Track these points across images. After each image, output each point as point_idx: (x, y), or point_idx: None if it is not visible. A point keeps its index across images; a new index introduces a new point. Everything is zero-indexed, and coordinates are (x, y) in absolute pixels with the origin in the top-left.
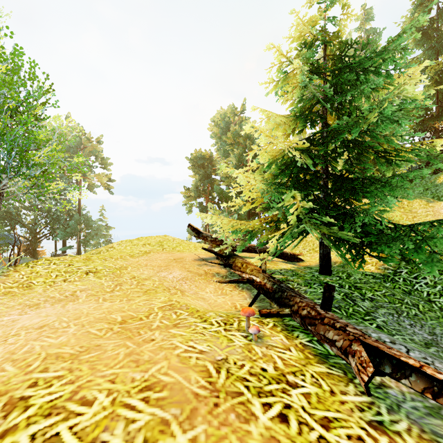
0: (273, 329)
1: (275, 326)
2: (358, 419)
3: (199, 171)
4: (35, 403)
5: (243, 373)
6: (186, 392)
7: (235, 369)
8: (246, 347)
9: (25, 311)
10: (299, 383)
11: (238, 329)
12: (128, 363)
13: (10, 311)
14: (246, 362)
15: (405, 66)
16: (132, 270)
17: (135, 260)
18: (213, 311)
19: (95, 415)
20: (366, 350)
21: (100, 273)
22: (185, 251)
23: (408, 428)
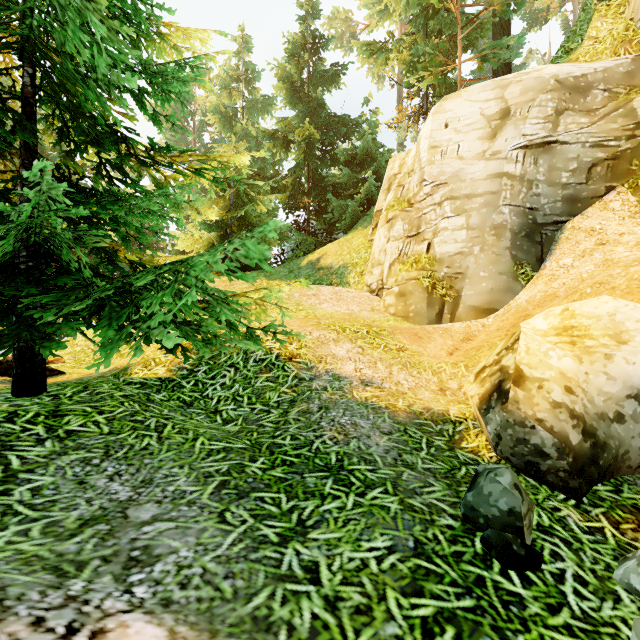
0: None
1: None
2: None
3: None
4: None
5: None
6: None
7: None
8: None
9: None
10: None
11: None
12: None
13: None
14: None
15: None
16: None
17: None
18: None
19: None
20: None
21: None
22: None
23: None
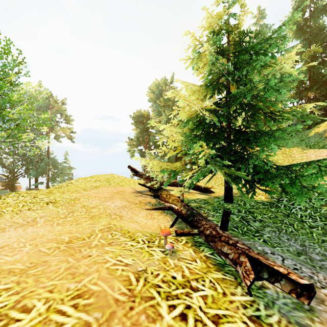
0: (185, 245)
1: (187, 242)
2: (242, 315)
3: (139, 126)
4: None
5: (157, 281)
6: (109, 299)
7: (151, 278)
8: (162, 260)
9: None
10: (199, 288)
11: (158, 245)
12: (66, 275)
13: None
14: (161, 272)
15: (284, 50)
16: (83, 200)
17: (87, 193)
18: (142, 231)
19: (31, 321)
20: (250, 261)
21: (58, 203)
22: (126, 186)
23: (278, 320)
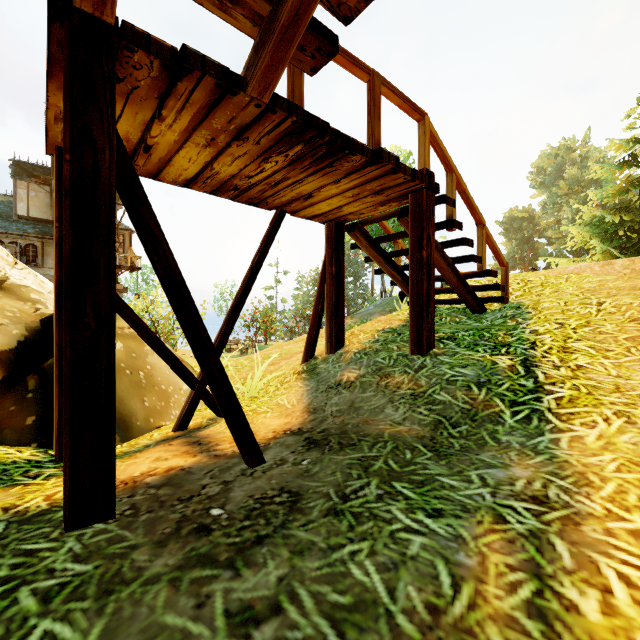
0: None
1: None
2: None
3: (513, 235)
4: None
5: None
6: None
7: None
8: None
9: None
10: None
11: None
12: None
13: None
14: None
15: None
16: None
17: None
18: None
19: None
20: None
21: None
22: None
23: None
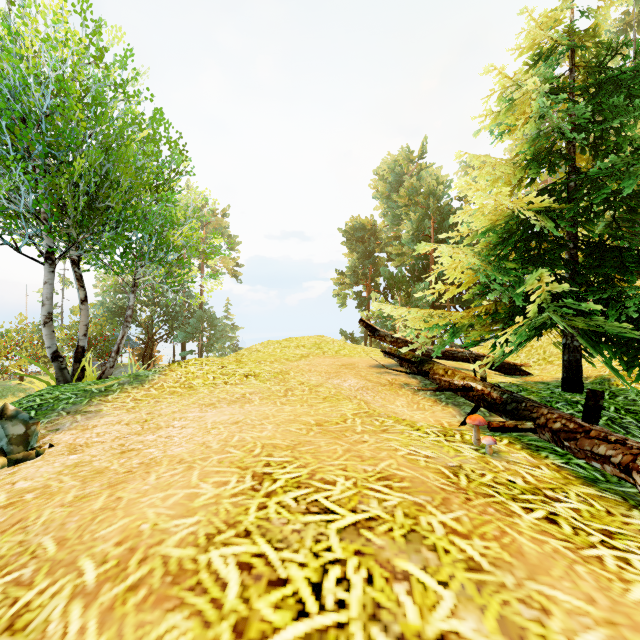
0: (509, 446)
1: (512, 443)
2: None
3: (356, 247)
4: (280, 478)
5: (487, 481)
6: (430, 485)
7: (476, 477)
8: (480, 459)
9: (205, 409)
10: (561, 499)
11: (463, 441)
12: (351, 457)
13: (188, 408)
14: (486, 472)
15: None
16: (296, 375)
17: (294, 364)
18: None
19: (344, 492)
20: None
21: (261, 376)
22: (354, 356)
23: None
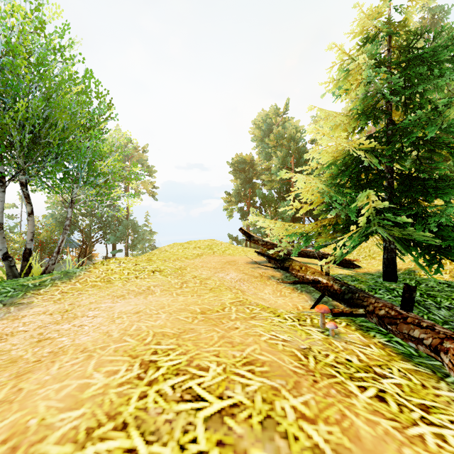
0: (347, 328)
1: (349, 325)
2: None
3: (239, 175)
4: (163, 365)
5: (330, 361)
6: (285, 369)
7: (321, 357)
8: (325, 341)
9: (116, 300)
10: (387, 375)
11: (312, 325)
12: (224, 343)
13: (103, 299)
14: (330, 352)
15: None
16: (191, 270)
17: (191, 262)
18: None
19: (214, 378)
20: None
21: (164, 272)
22: (236, 255)
23: None
